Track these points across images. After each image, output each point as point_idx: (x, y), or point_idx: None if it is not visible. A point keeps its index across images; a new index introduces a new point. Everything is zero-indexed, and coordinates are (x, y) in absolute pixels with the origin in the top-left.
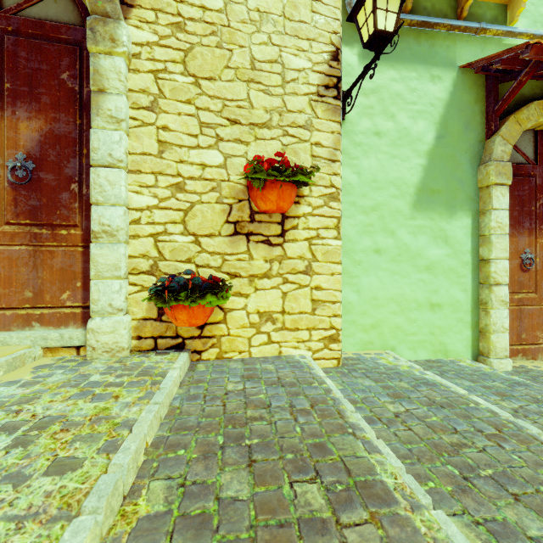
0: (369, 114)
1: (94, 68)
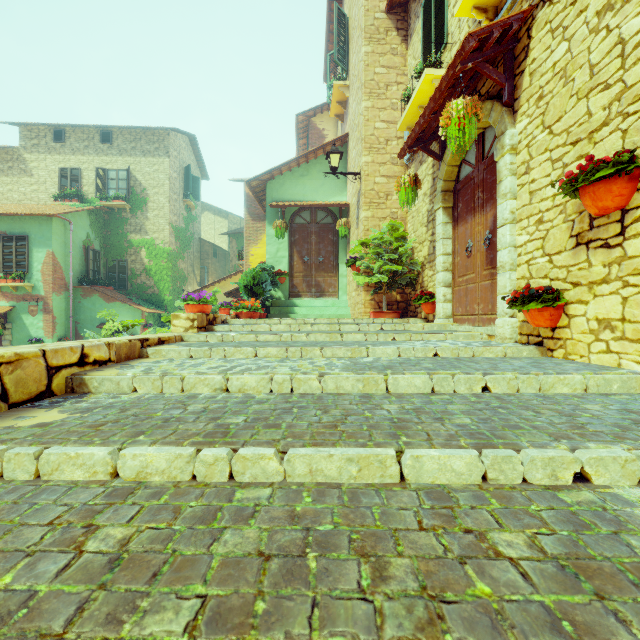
0: None
1: (497, 170)
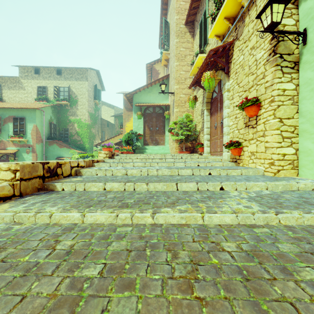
0: None
1: (223, 97)
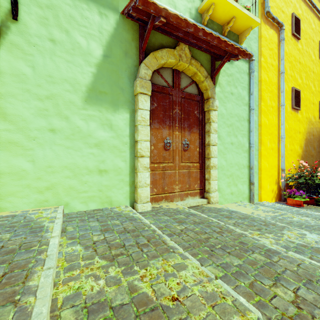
0: (44, 23)
1: None
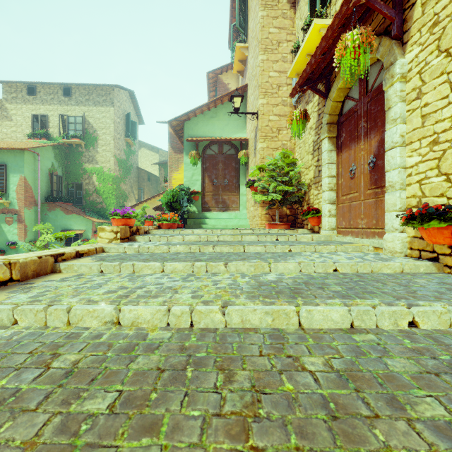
0: None
1: (386, 99)
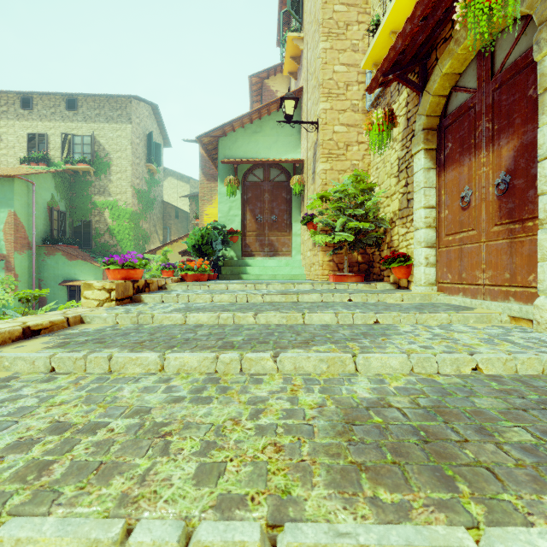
0: None
1: (539, 74)
